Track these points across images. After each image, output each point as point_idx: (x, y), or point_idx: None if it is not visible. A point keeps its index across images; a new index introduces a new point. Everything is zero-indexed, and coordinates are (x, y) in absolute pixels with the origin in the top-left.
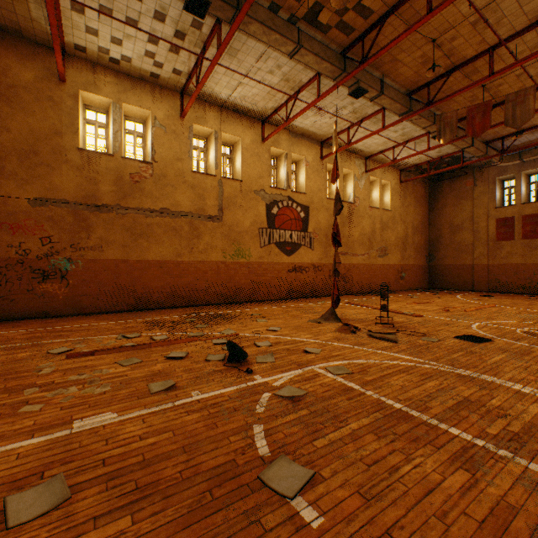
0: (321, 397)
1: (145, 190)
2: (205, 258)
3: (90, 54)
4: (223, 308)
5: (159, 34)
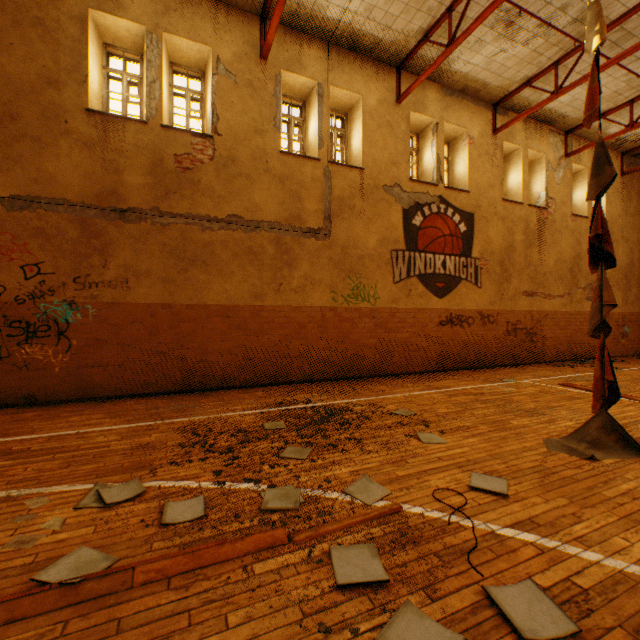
0: None
1: (201, 183)
2: (302, 301)
3: None
4: (333, 390)
5: None
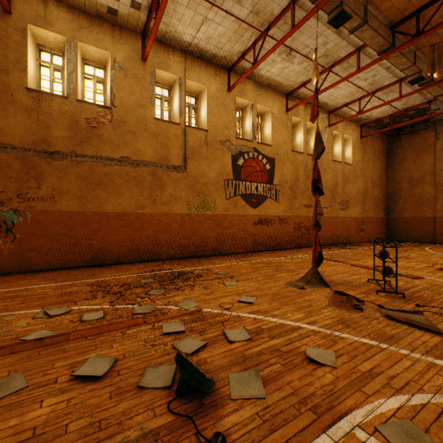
0: None
1: (103, 137)
2: (168, 210)
3: None
4: (186, 263)
5: None
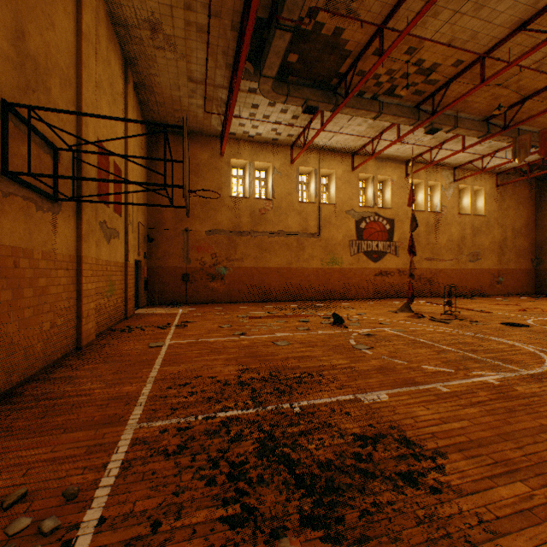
0: (383, 336)
1: (268, 219)
2: (308, 265)
3: (237, 135)
4: (321, 302)
5: (281, 119)
